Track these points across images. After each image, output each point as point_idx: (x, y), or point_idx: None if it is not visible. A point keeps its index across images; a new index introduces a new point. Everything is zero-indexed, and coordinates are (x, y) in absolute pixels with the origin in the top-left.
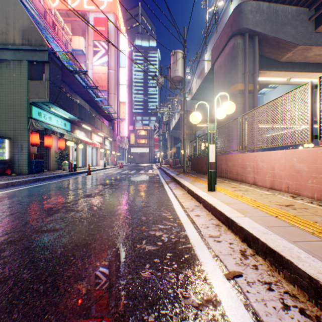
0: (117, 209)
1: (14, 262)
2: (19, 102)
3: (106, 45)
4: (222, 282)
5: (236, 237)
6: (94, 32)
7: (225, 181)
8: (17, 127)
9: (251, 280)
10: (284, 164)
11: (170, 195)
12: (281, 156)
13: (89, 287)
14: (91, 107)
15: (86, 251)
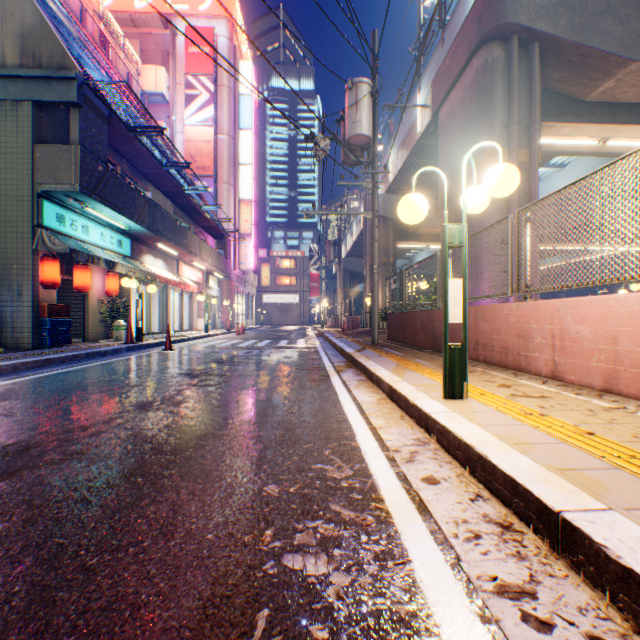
0: (203, 453)
1: None
2: (15, 193)
3: (211, 84)
4: None
5: (602, 602)
6: (187, 57)
7: (475, 369)
8: (9, 245)
9: None
10: None
11: (347, 407)
12: None
13: None
14: (179, 209)
15: None
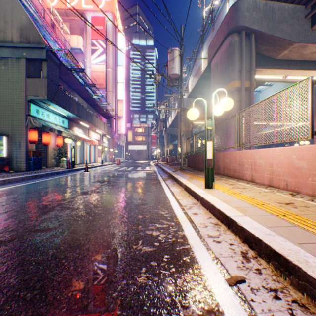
0: (113, 207)
1: (2, 266)
2: (17, 100)
3: (104, 44)
4: (223, 289)
5: (236, 238)
6: (92, 31)
7: (222, 178)
8: (15, 124)
9: (255, 287)
10: (283, 161)
11: (167, 193)
12: (280, 153)
13: (80, 294)
14: (89, 105)
15: (79, 252)
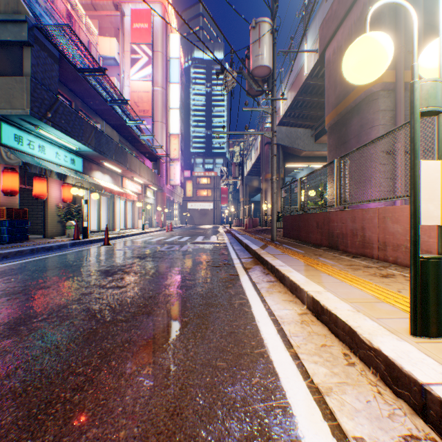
0: None
1: None
2: None
3: (149, 50)
4: None
5: None
6: (132, 31)
7: (391, 271)
8: None
9: None
10: None
11: (265, 329)
12: None
13: None
14: (123, 139)
15: None
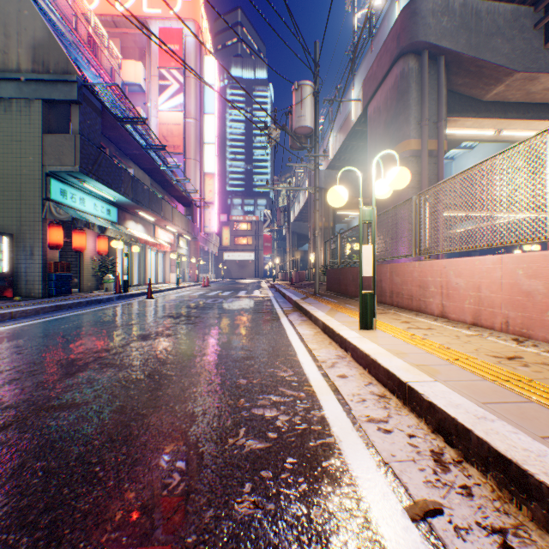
0: (194, 363)
1: None
2: (28, 173)
3: (181, 76)
4: (402, 528)
5: (421, 423)
6: (160, 53)
7: (389, 311)
8: (23, 215)
9: (464, 525)
10: (500, 280)
11: (292, 337)
12: (494, 265)
13: (124, 539)
14: (155, 182)
15: (128, 452)
